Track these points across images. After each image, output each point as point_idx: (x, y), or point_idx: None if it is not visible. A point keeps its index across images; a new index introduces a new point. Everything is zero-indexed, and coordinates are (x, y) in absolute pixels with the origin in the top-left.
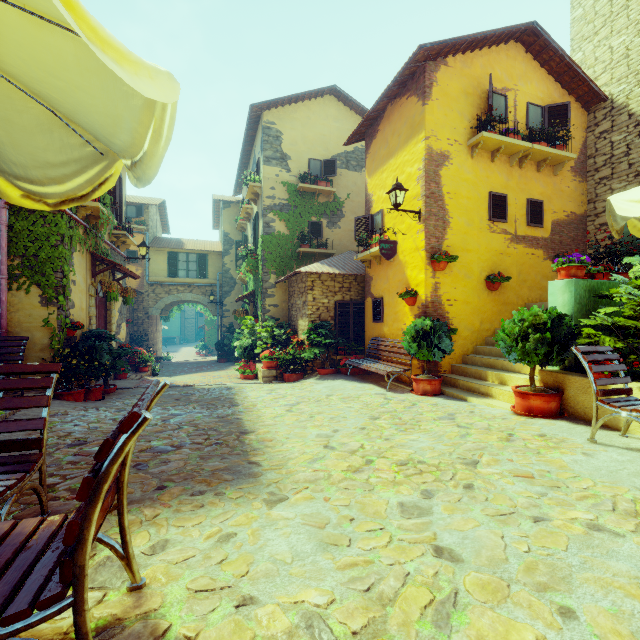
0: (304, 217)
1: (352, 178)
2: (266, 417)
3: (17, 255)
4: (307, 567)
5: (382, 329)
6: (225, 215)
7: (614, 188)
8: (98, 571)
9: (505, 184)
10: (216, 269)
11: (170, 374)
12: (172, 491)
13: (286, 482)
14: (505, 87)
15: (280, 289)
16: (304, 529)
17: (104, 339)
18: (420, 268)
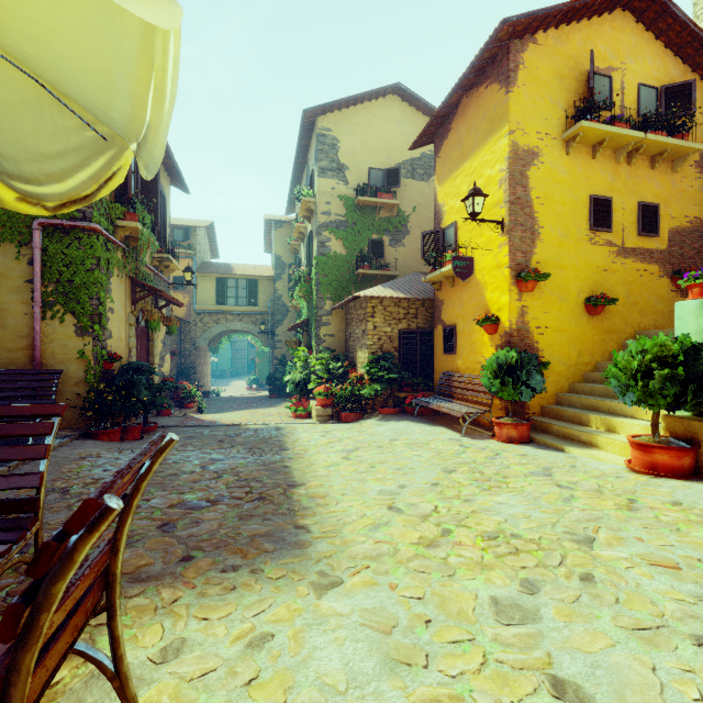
0: (363, 235)
1: (419, 189)
2: (319, 466)
3: (51, 281)
4: (367, 701)
5: (455, 362)
6: (277, 236)
7: None
8: (89, 686)
9: (609, 185)
10: (267, 296)
11: (217, 410)
12: (199, 564)
13: (340, 557)
14: (609, 66)
15: (336, 317)
16: (363, 633)
17: (144, 372)
18: (503, 289)
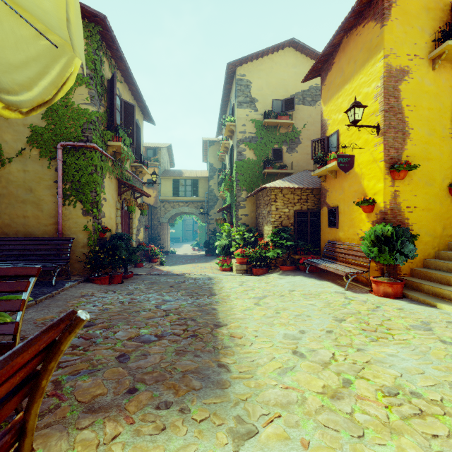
0: (268, 145)
1: (307, 111)
2: (237, 309)
3: (68, 181)
4: None
5: (337, 234)
6: (210, 151)
7: None
8: None
9: None
10: (204, 190)
11: (173, 264)
12: (140, 398)
13: (255, 402)
14: None
15: (249, 202)
16: None
17: (124, 239)
18: (378, 178)
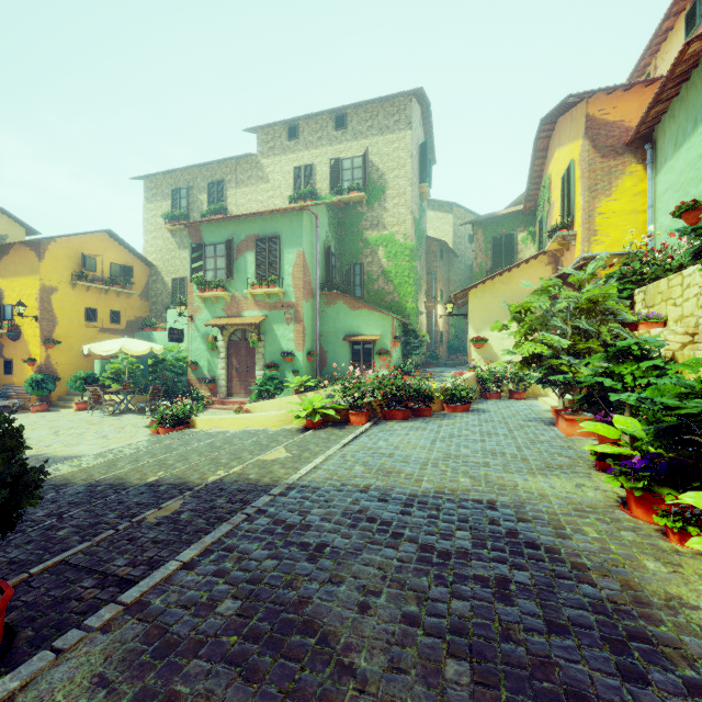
0: None
1: None
2: None
3: None
4: None
5: (13, 379)
6: None
7: (158, 308)
8: None
9: (96, 303)
10: None
11: None
12: None
13: None
14: (96, 254)
15: None
16: None
17: None
18: (38, 347)
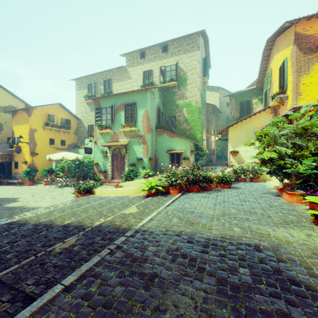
0: None
1: (7, 116)
2: None
3: None
4: None
5: (18, 170)
6: None
7: (82, 139)
8: None
9: (54, 136)
10: None
11: None
12: None
13: None
14: (54, 114)
15: None
16: None
17: None
18: (28, 156)
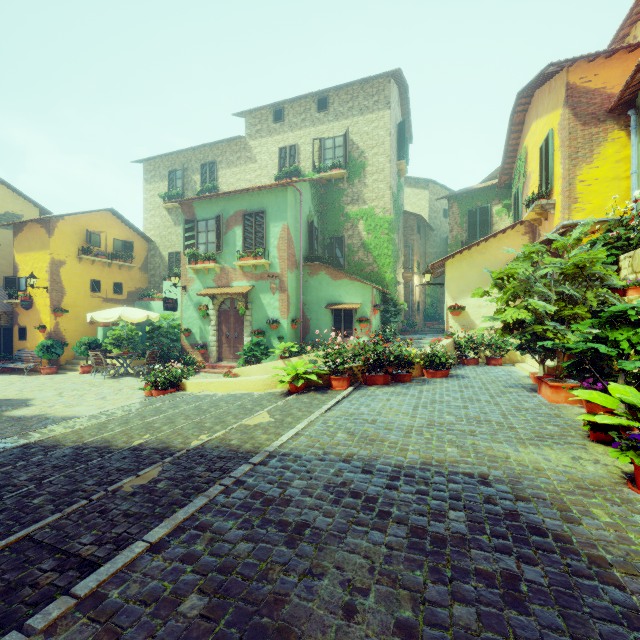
0: None
1: (3, 234)
2: None
3: None
4: None
5: (26, 344)
6: None
7: (156, 280)
8: None
9: (100, 275)
10: None
11: None
12: None
13: None
14: (100, 231)
15: None
16: None
17: None
18: (48, 315)
